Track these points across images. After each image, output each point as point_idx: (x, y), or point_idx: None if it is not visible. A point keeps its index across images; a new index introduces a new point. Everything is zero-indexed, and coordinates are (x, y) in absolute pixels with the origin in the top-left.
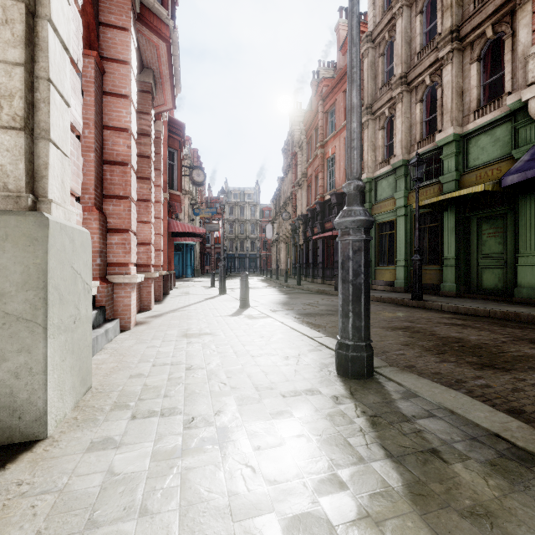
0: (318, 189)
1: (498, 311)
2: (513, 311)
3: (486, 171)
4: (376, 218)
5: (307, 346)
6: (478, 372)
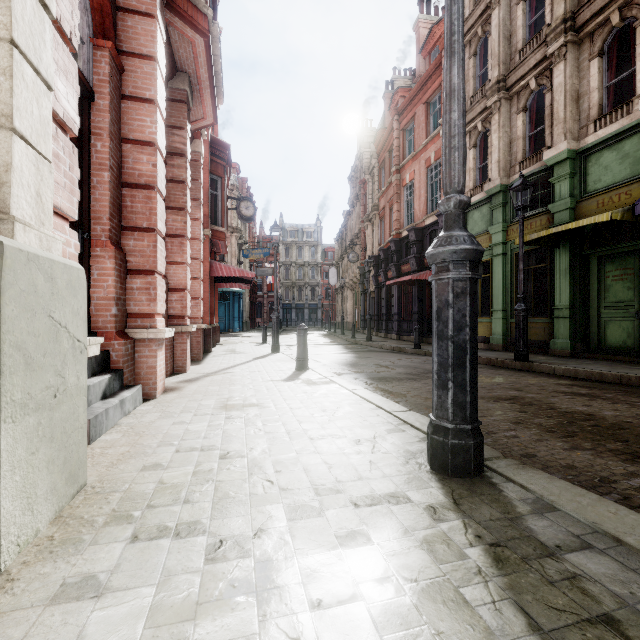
0: (393, 224)
1: (633, 376)
2: None
3: (610, 197)
4: None
5: (384, 424)
6: (630, 466)
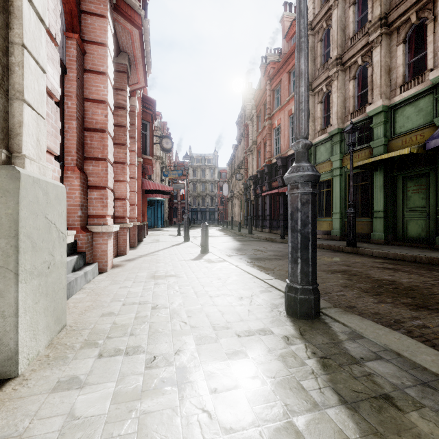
0: (266, 154)
1: (424, 256)
2: (437, 257)
3: (410, 137)
4: None
5: (258, 287)
6: (414, 313)
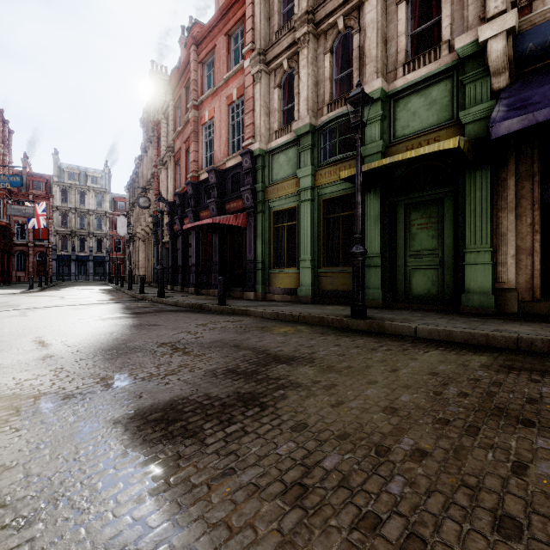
0: (191, 165)
1: (538, 339)
2: None
3: (420, 142)
4: (271, 205)
5: None
6: None
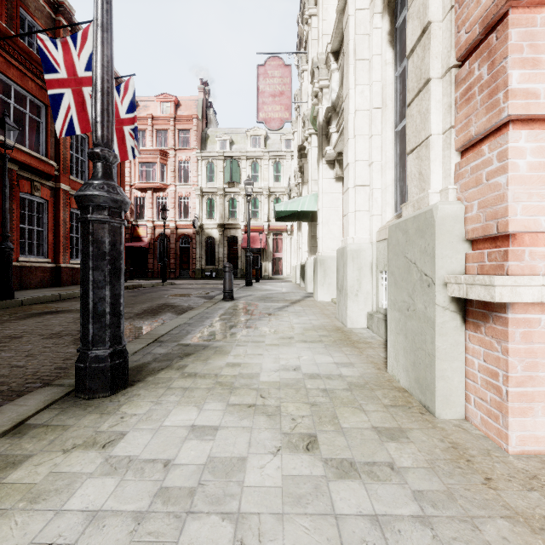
0: None
1: None
2: None
3: None
4: None
5: None
6: None
